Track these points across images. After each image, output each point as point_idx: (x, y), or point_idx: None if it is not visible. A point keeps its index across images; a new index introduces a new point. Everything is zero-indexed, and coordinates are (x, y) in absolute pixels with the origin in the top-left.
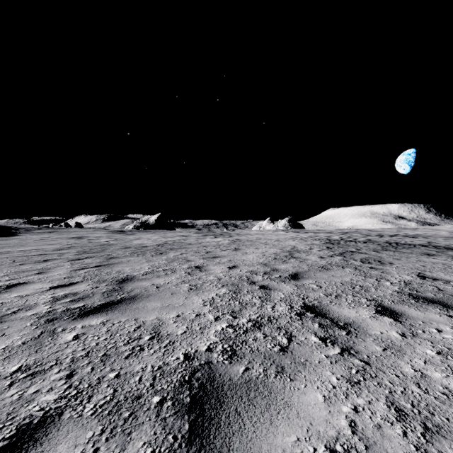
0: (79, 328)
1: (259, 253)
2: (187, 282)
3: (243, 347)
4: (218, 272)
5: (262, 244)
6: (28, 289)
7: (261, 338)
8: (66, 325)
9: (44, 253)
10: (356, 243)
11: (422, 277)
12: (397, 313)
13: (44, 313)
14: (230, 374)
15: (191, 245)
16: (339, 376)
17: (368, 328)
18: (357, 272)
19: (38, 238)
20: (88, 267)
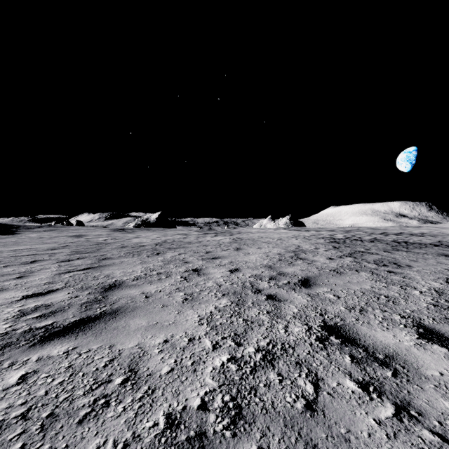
0: (33, 362)
1: (262, 254)
2: (182, 290)
3: (251, 400)
4: (218, 277)
5: (264, 243)
6: None
7: (276, 383)
8: (18, 355)
9: (35, 252)
10: (362, 242)
11: None
12: (447, 338)
13: None
14: None
15: (190, 245)
16: None
17: (419, 364)
18: (375, 277)
19: (37, 237)
20: (75, 270)
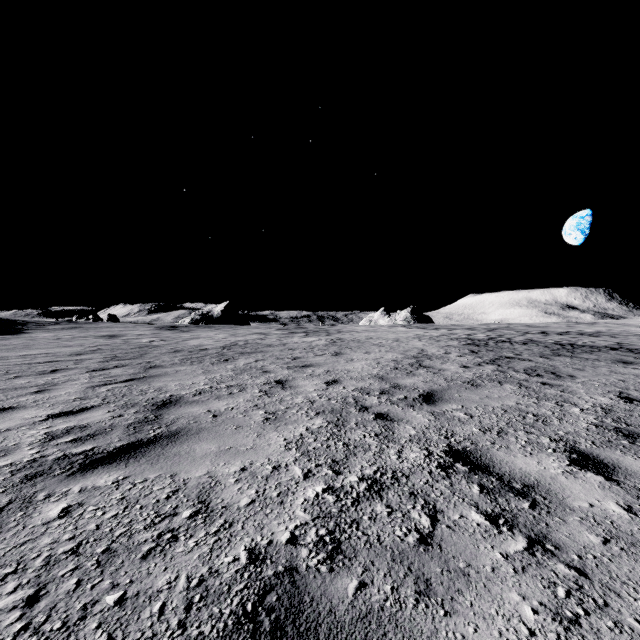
0: (75, 493)
1: (371, 360)
2: (262, 408)
3: (352, 534)
4: (310, 391)
5: (374, 346)
6: (13, 419)
7: (384, 515)
8: (55, 486)
9: (55, 359)
10: (512, 344)
11: (627, 399)
12: (606, 464)
13: (25, 464)
14: (331, 598)
15: (271, 348)
16: (536, 605)
17: (565, 494)
18: (523, 391)
19: (53, 337)
20: (114, 382)
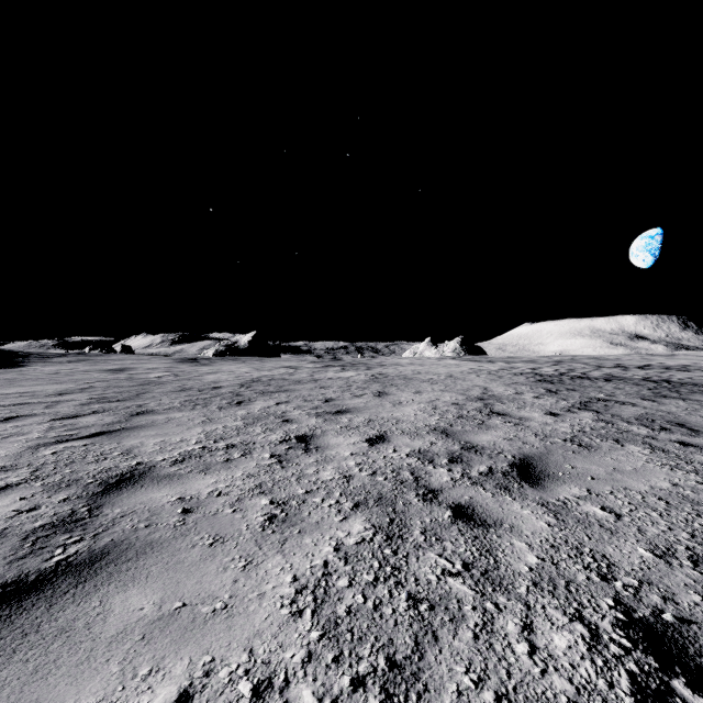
0: None
1: (425, 403)
2: (268, 491)
3: None
4: (345, 456)
5: (425, 383)
6: None
7: None
8: None
9: (27, 400)
10: (593, 381)
11: None
12: None
13: None
14: None
15: (299, 386)
16: None
17: None
18: (664, 459)
19: (51, 372)
20: (72, 438)
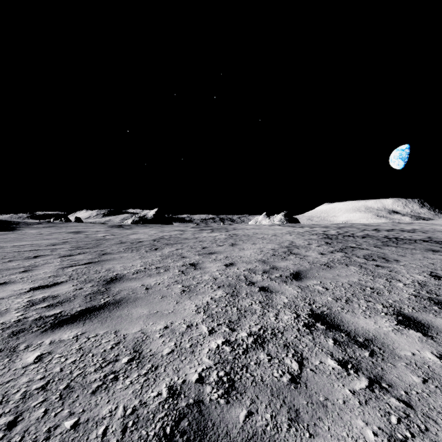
0: (46, 345)
1: (256, 249)
2: (180, 283)
3: (243, 375)
4: (214, 271)
5: (259, 239)
6: (5, 291)
7: (265, 361)
8: (33, 339)
9: (37, 248)
10: (354, 238)
11: (436, 276)
12: (423, 324)
13: (12, 323)
14: (227, 424)
15: (187, 240)
16: (376, 429)
17: (394, 346)
18: (363, 271)
19: (37, 233)
20: (77, 265)
